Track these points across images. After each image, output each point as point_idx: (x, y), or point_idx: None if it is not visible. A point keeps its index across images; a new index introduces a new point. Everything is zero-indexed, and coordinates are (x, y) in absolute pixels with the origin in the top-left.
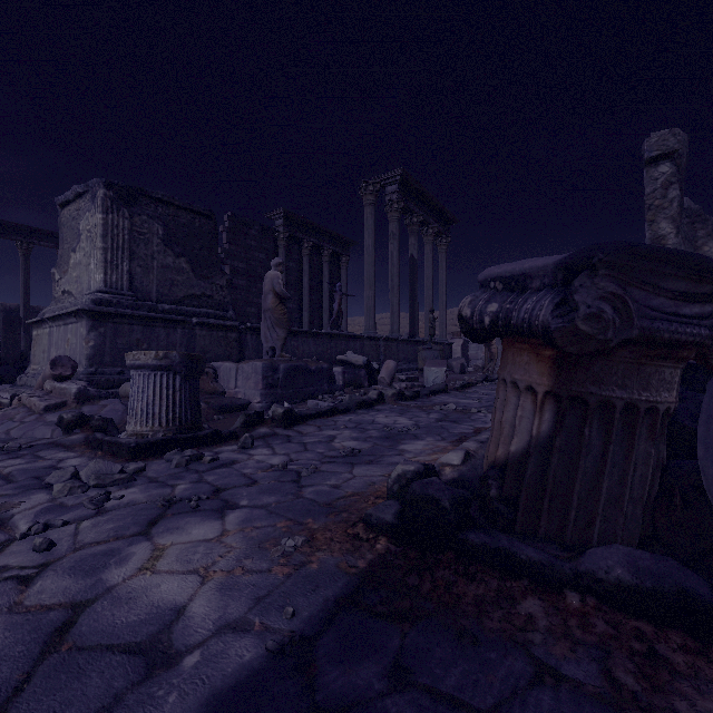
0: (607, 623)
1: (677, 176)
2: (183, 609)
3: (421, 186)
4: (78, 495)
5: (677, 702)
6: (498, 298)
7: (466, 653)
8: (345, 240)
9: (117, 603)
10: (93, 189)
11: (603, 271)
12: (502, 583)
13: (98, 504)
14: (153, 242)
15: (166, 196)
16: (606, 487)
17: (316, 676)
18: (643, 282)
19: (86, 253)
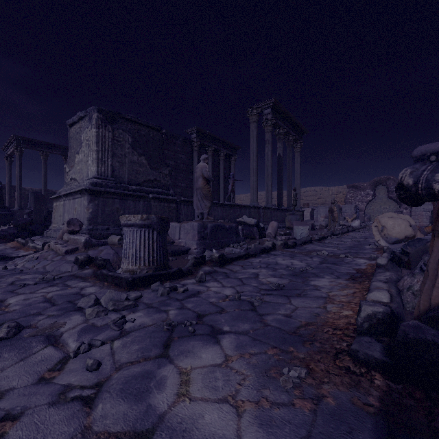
0: None
1: None
2: None
3: (286, 109)
4: (102, 317)
5: None
6: None
7: None
8: (234, 146)
9: (174, 435)
10: (90, 114)
11: None
12: None
13: (119, 325)
14: (125, 146)
15: (133, 117)
16: None
17: None
18: None
19: (85, 154)
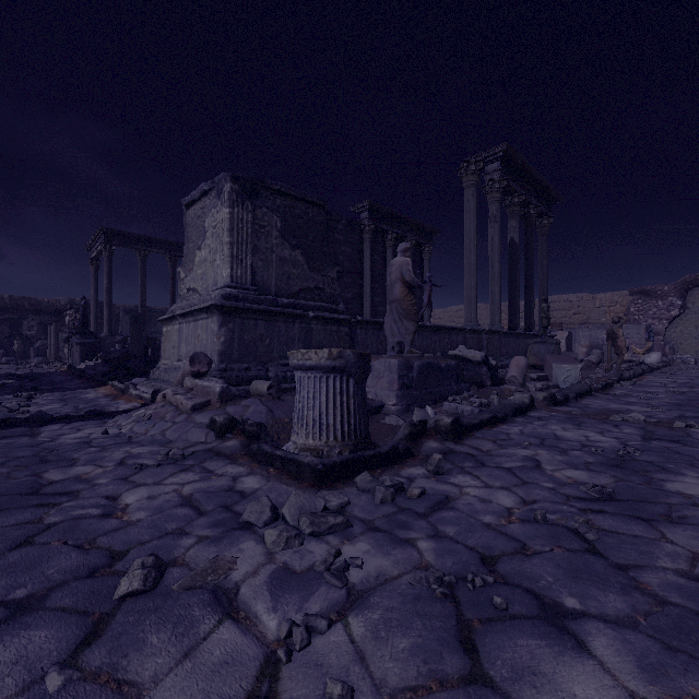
0: None
1: None
2: None
3: (525, 162)
4: (296, 549)
5: None
6: None
7: None
8: (429, 229)
9: None
10: (219, 185)
11: None
12: None
13: (339, 575)
14: (272, 235)
15: (284, 187)
16: None
17: None
18: None
19: (211, 249)
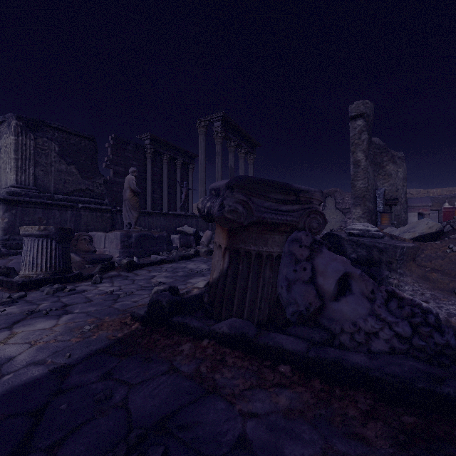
0: (214, 350)
1: (366, 127)
2: (13, 358)
3: (236, 123)
4: None
5: (218, 375)
6: (211, 199)
7: (143, 365)
8: (192, 154)
9: None
10: (8, 120)
11: (237, 189)
12: (181, 338)
13: None
14: (51, 155)
15: (60, 126)
16: (250, 294)
17: (67, 379)
18: (259, 195)
19: (4, 161)
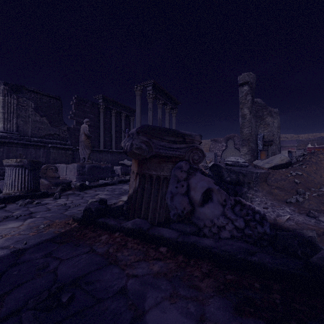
0: (121, 239)
1: (250, 91)
2: None
3: (163, 88)
4: None
5: (120, 253)
6: (129, 140)
7: (73, 248)
8: (132, 109)
9: None
10: None
11: (141, 134)
12: (102, 232)
13: None
14: (29, 110)
15: (36, 89)
16: (153, 203)
17: (22, 257)
18: (157, 137)
19: None
